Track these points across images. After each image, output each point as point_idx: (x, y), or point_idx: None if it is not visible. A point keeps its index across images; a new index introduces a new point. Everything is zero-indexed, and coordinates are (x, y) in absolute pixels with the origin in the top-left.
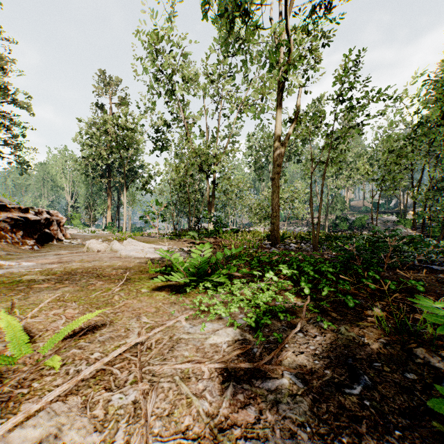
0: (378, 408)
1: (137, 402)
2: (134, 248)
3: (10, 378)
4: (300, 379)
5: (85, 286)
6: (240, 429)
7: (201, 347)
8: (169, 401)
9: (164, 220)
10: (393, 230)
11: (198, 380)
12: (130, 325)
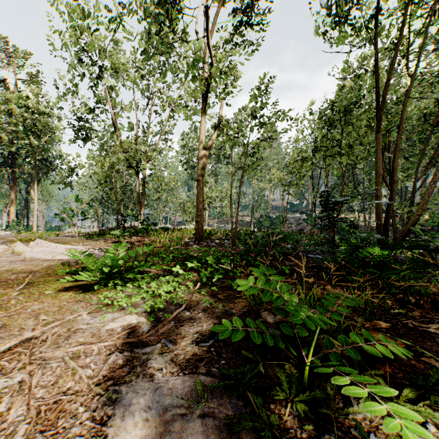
0: (218, 351)
1: (24, 381)
2: (43, 249)
3: None
4: (172, 343)
5: None
6: (113, 381)
7: (97, 333)
8: (56, 375)
9: (85, 218)
10: (274, 228)
11: (87, 357)
12: (26, 324)
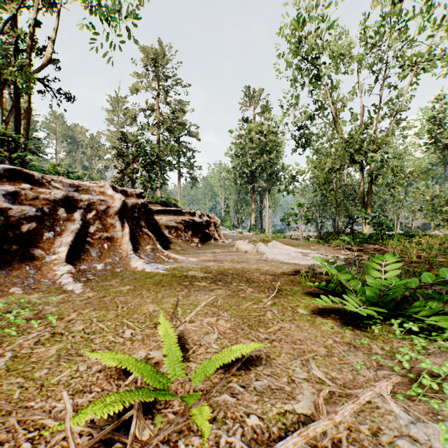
0: None
1: None
2: (279, 251)
3: (160, 413)
4: None
5: (236, 291)
6: None
7: None
8: None
9: (308, 221)
10: None
11: None
12: (293, 370)
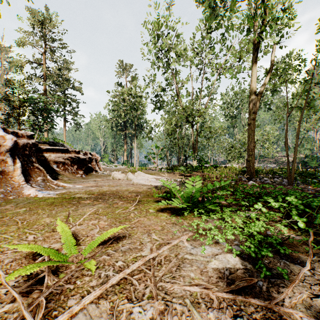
0: None
1: (154, 319)
2: (142, 177)
3: (63, 273)
4: None
5: (111, 204)
6: None
7: (204, 270)
8: None
9: (161, 158)
10: None
11: (208, 308)
12: (143, 239)
